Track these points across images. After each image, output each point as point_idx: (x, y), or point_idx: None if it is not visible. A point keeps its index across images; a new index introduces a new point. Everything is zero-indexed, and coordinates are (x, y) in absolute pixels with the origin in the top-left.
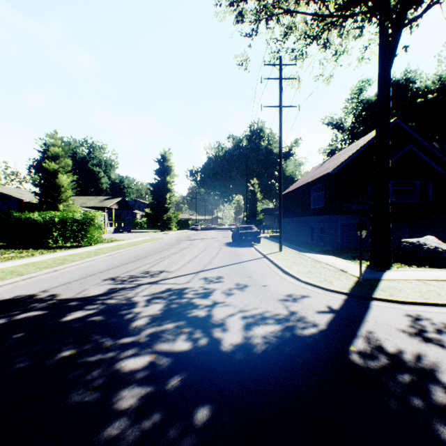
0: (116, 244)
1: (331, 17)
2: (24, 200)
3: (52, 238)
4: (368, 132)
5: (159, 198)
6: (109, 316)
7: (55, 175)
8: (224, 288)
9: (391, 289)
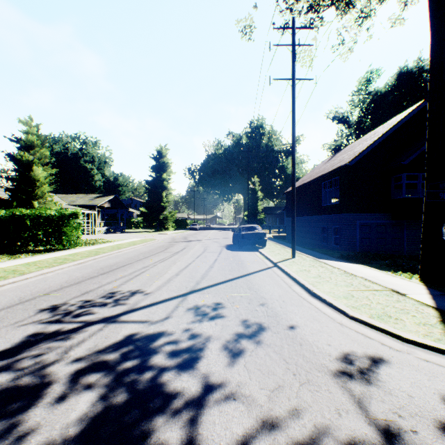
0: (97, 248)
1: None
2: (1, 197)
3: (21, 241)
4: (377, 125)
5: (155, 196)
6: None
7: (29, 167)
8: (225, 336)
9: None
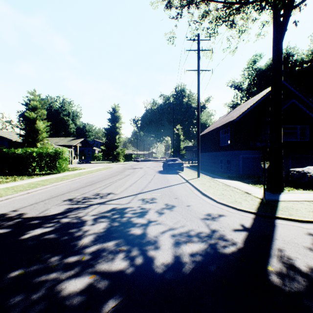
0: (78, 172)
1: (236, 3)
2: (13, 140)
3: (31, 168)
4: (260, 91)
5: (111, 138)
6: (61, 234)
7: (34, 121)
8: (157, 208)
9: (290, 209)
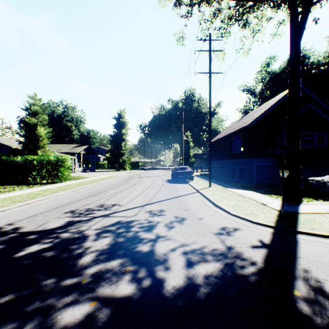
0: (81, 181)
1: (250, 1)
2: (12, 147)
3: (31, 176)
4: (274, 96)
5: (117, 145)
6: (59, 252)
7: (35, 127)
8: (166, 221)
9: (311, 222)
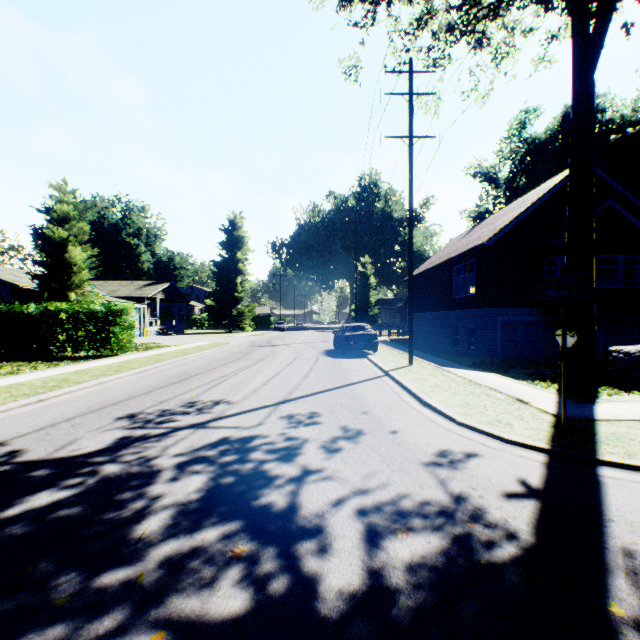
0: (155, 354)
1: None
2: (21, 286)
3: (56, 344)
4: (535, 185)
5: (227, 283)
6: (94, 507)
7: (63, 247)
8: (323, 438)
9: (625, 441)
